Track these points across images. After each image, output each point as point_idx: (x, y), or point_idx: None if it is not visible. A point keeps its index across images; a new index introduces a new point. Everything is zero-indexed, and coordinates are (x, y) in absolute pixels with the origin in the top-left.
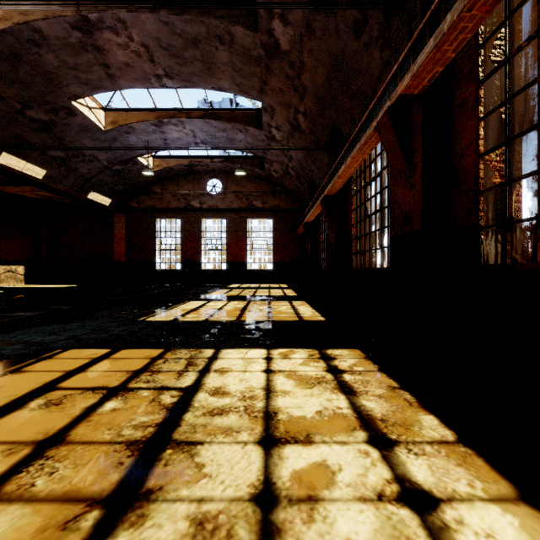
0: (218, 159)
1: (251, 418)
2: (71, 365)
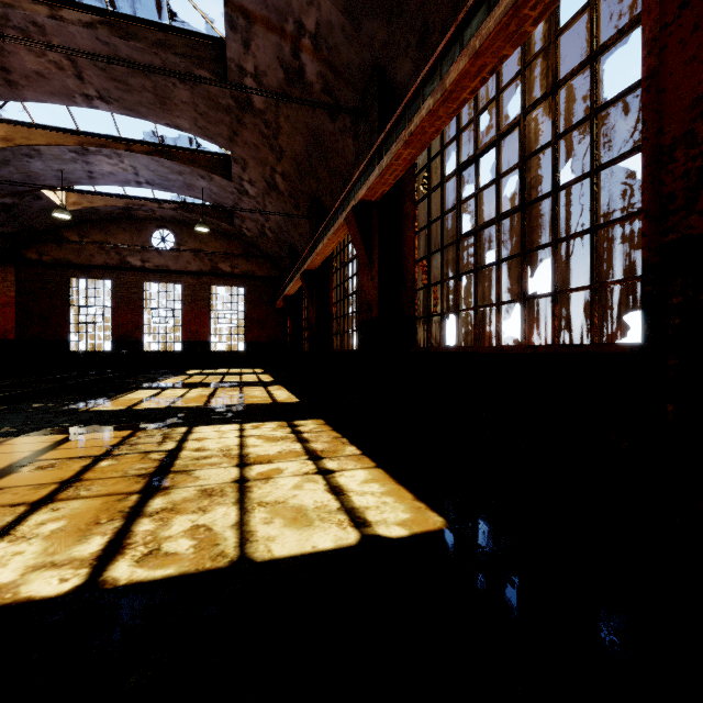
0: (169, 205)
1: (229, 458)
2: (34, 447)
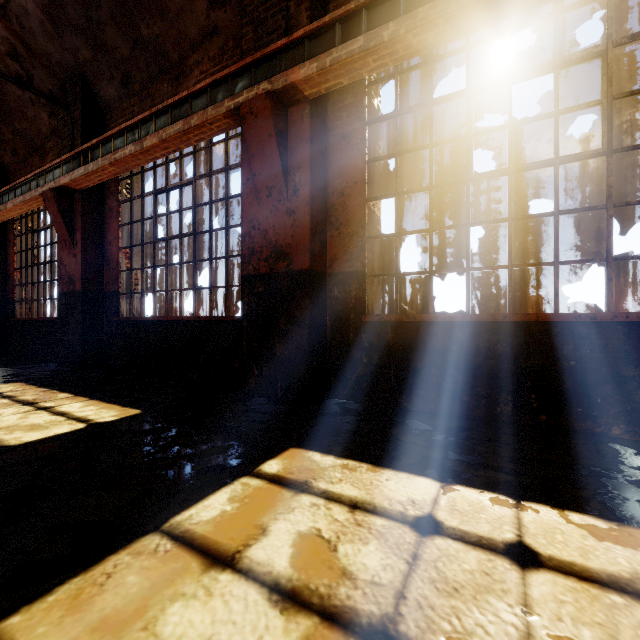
0: None
1: None
2: None
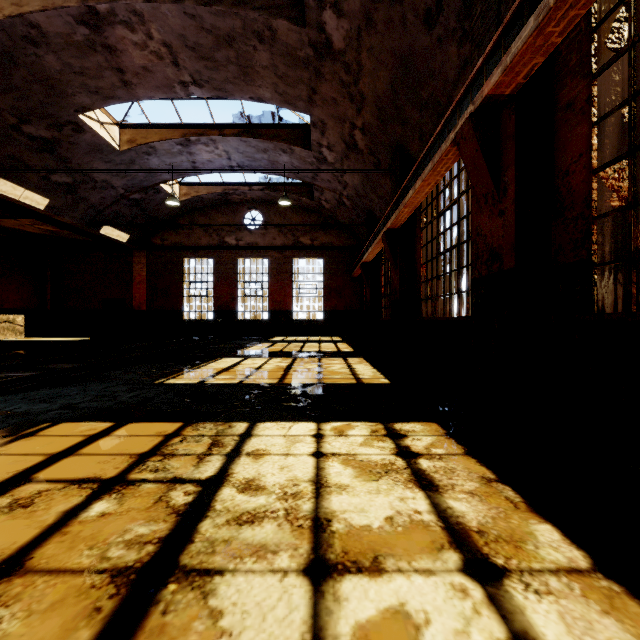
0: (257, 187)
1: (293, 528)
2: (57, 446)
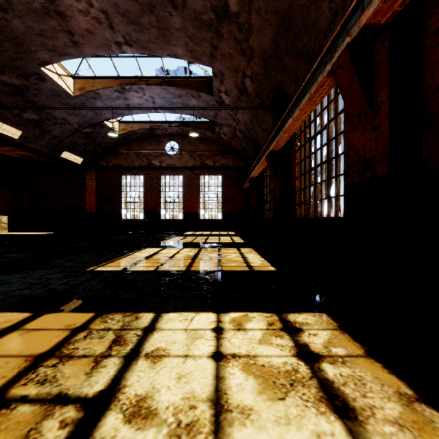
0: (175, 124)
1: None
2: None
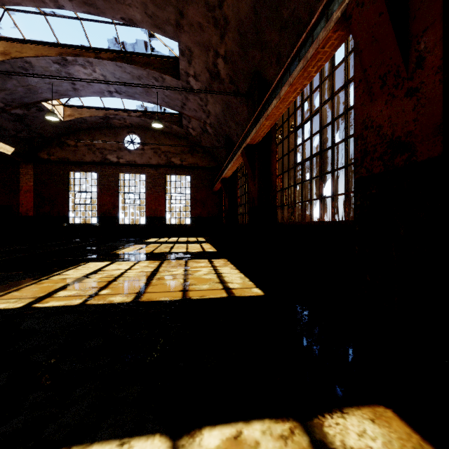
0: (135, 114)
1: None
2: None
